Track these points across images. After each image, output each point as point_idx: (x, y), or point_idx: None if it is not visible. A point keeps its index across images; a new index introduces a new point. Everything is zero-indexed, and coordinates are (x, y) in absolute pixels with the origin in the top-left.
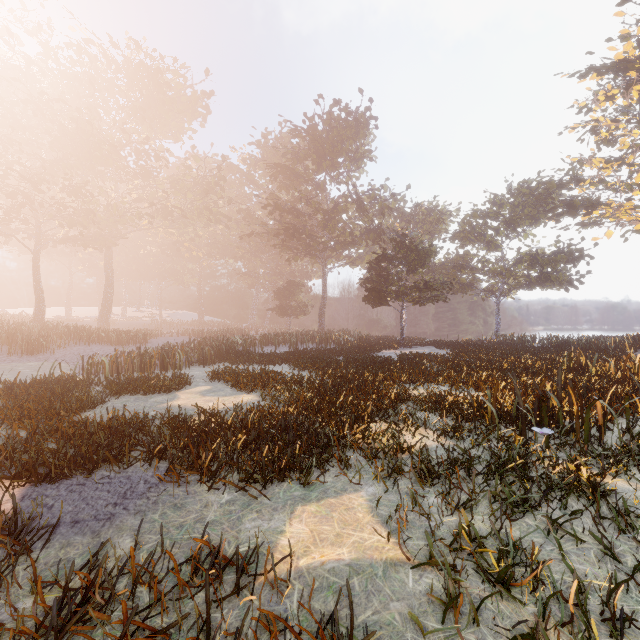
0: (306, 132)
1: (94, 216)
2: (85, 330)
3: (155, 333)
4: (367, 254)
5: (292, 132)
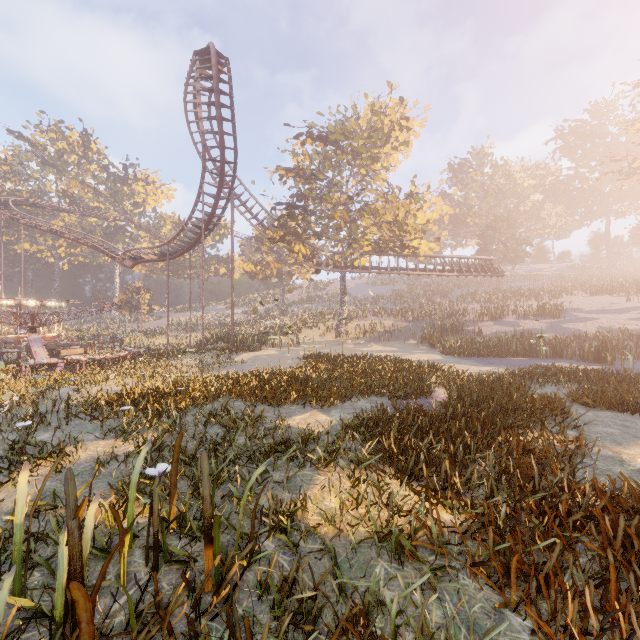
0: None
1: None
2: None
3: None
4: None
5: None
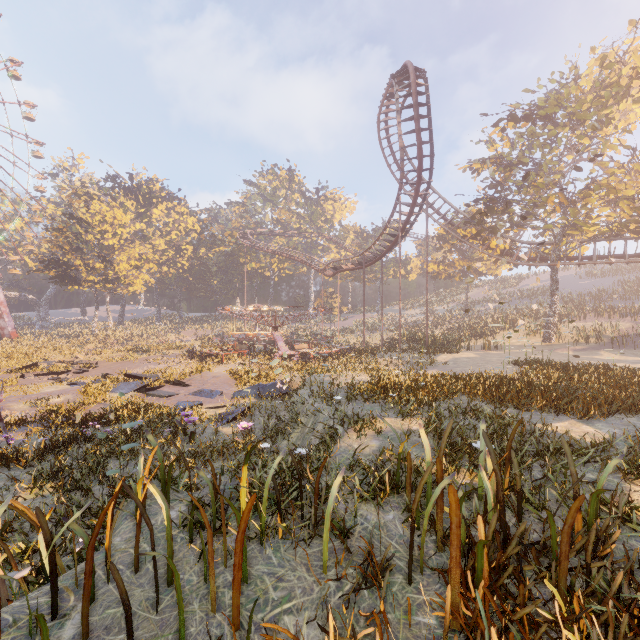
0: None
1: None
2: None
3: None
4: None
5: None
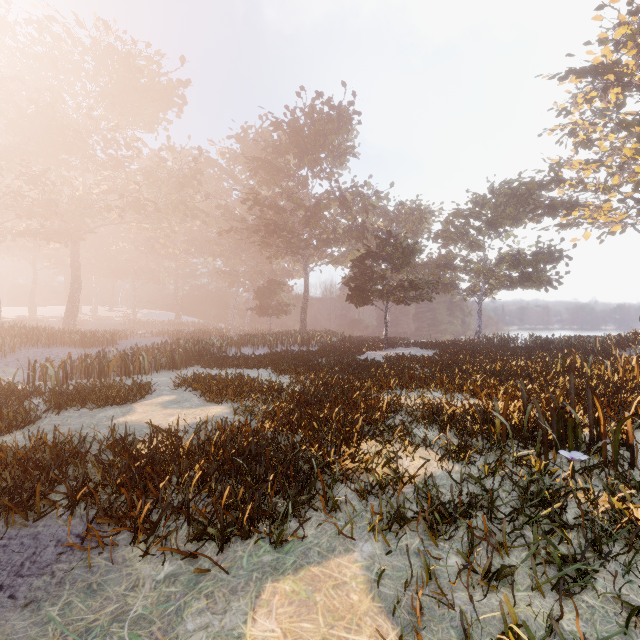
0: (287, 125)
1: (56, 207)
2: (44, 331)
3: (126, 334)
4: (350, 253)
5: (273, 125)
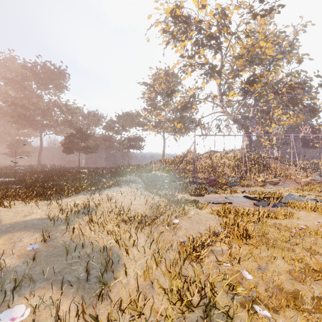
0: (31, 70)
1: None
2: None
3: None
4: (65, 130)
5: (22, 67)
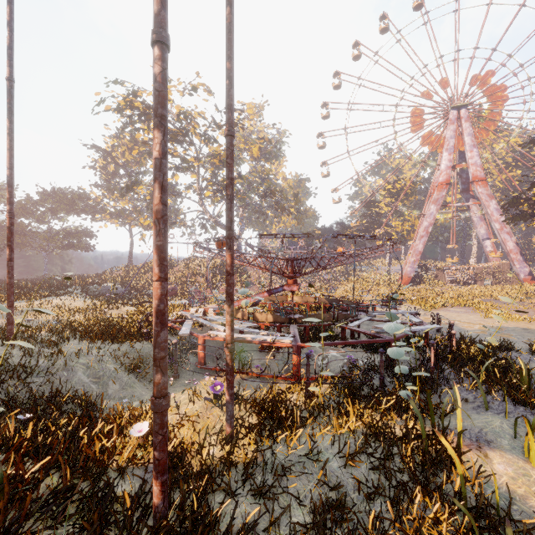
0: None
1: None
2: None
3: None
4: None
5: None
